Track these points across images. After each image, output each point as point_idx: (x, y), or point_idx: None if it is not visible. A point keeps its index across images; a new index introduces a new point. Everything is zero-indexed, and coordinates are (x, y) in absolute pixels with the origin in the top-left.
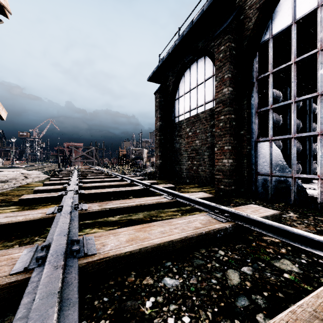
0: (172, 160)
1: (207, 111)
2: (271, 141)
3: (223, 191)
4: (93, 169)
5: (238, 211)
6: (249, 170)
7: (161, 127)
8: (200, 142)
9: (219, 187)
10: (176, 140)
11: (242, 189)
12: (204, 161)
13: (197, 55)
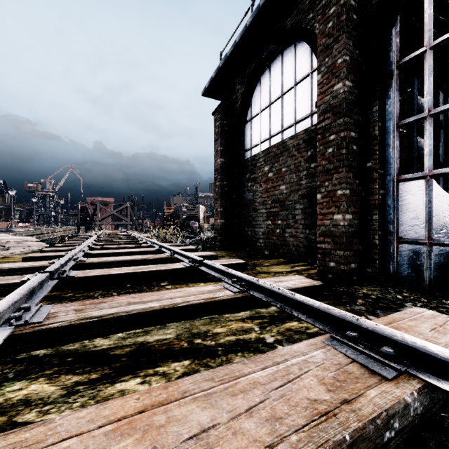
0: (241, 219)
1: (301, 134)
2: (430, 178)
3: (335, 271)
4: (123, 235)
5: (421, 341)
6: (383, 233)
7: (223, 166)
8: (288, 187)
9: (326, 266)
10: (248, 187)
11: (369, 268)
12: (294, 219)
13: (283, 43)
